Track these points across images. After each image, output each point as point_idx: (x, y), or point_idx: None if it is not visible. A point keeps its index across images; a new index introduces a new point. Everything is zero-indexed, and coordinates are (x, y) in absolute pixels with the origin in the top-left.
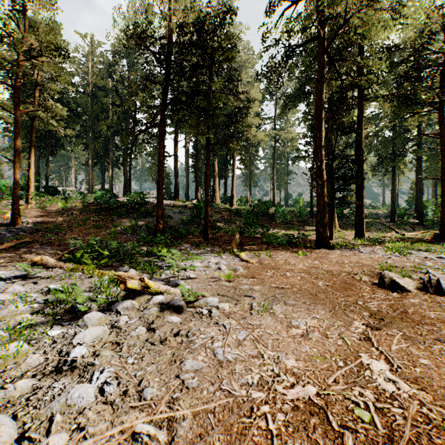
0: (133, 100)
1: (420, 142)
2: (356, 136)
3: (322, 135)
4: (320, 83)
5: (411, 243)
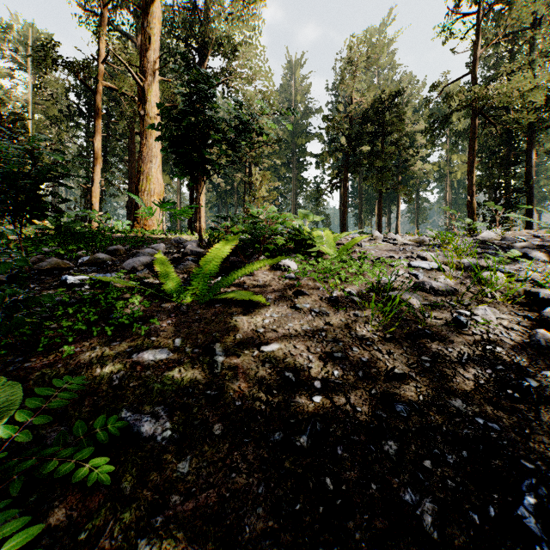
0: (321, 163)
1: None
2: (523, 167)
3: (473, 177)
4: (471, 139)
5: None
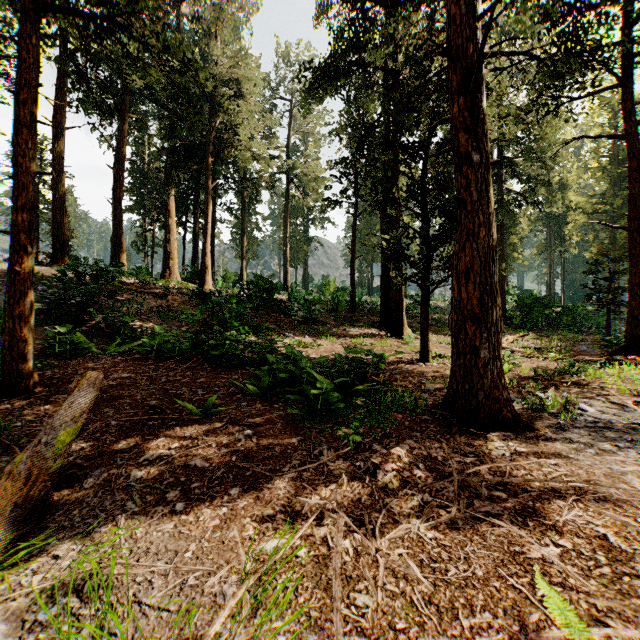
0: None
1: (502, 199)
2: None
3: None
4: None
5: (624, 369)
